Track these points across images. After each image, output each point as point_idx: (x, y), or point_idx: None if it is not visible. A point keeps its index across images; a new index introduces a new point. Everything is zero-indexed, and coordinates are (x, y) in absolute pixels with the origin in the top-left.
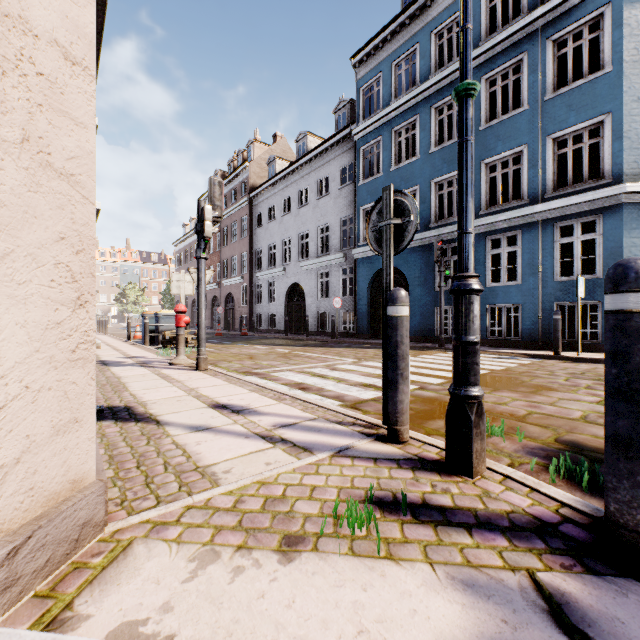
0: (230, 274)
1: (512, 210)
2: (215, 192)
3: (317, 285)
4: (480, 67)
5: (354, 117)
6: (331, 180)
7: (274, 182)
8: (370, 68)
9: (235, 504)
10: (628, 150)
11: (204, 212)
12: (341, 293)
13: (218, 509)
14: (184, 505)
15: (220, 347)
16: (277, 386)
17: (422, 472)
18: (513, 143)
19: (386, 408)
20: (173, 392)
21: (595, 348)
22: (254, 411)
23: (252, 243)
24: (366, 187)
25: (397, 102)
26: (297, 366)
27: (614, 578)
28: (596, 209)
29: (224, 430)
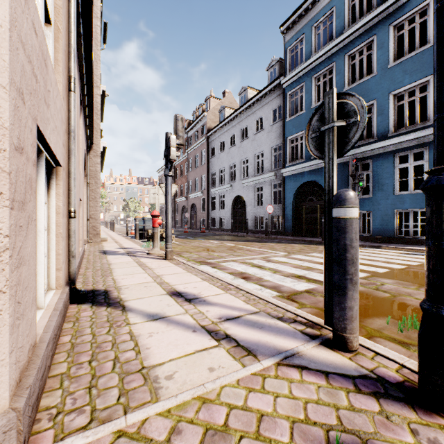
0: (194, 190)
1: (419, 131)
2: (178, 126)
3: (254, 196)
4: (388, 17)
5: (282, 71)
6: (265, 119)
7: (223, 124)
8: (295, 32)
9: (170, 435)
10: None
11: (170, 140)
12: (272, 202)
13: (149, 442)
14: (115, 429)
15: (185, 241)
16: (224, 275)
17: (389, 402)
18: (420, 75)
19: (328, 309)
20: (143, 278)
21: None
22: (203, 300)
23: (208, 168)
24: (292, 122)
25: (317, 55)
26: (240, 257)
27: None
28: None
29: (175, 320)
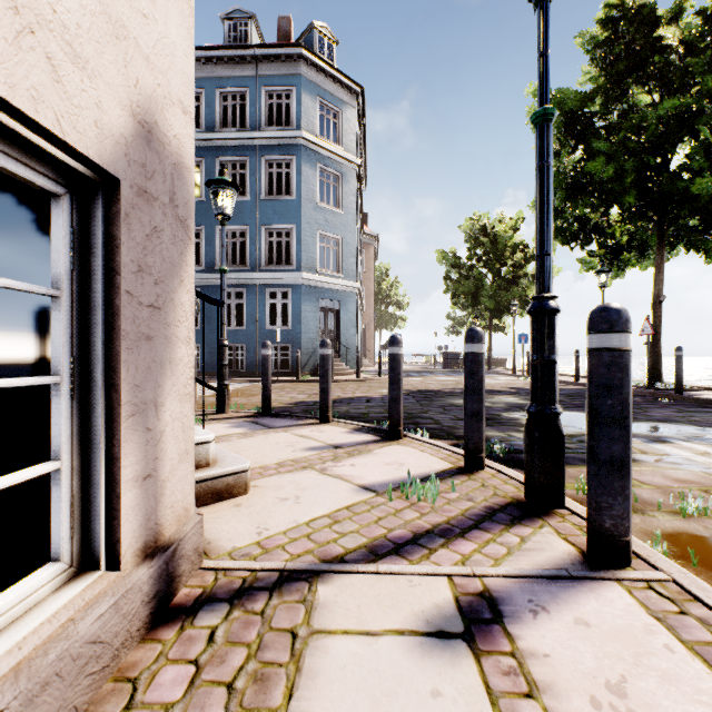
0: None
1: (240, 272)
2: None
3: None
4: (216, 149)
5: None
6: None
7: None
8: None
9: None
10: (304, 252)
11: None
12: None
13: None
14: None
15: None
16: None
17: (208, 415)
18: (241, 221)
19: None
20: None
21: (288, 374)
22: None
23: None
24: None
25: None
26: None
27: (261, 418)
28: (289, 284)
29: None
